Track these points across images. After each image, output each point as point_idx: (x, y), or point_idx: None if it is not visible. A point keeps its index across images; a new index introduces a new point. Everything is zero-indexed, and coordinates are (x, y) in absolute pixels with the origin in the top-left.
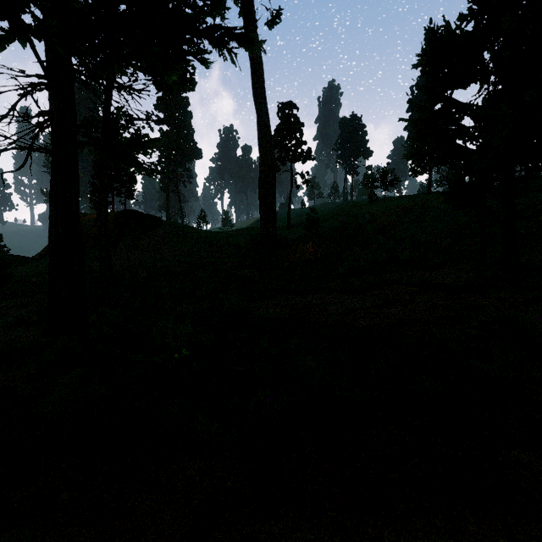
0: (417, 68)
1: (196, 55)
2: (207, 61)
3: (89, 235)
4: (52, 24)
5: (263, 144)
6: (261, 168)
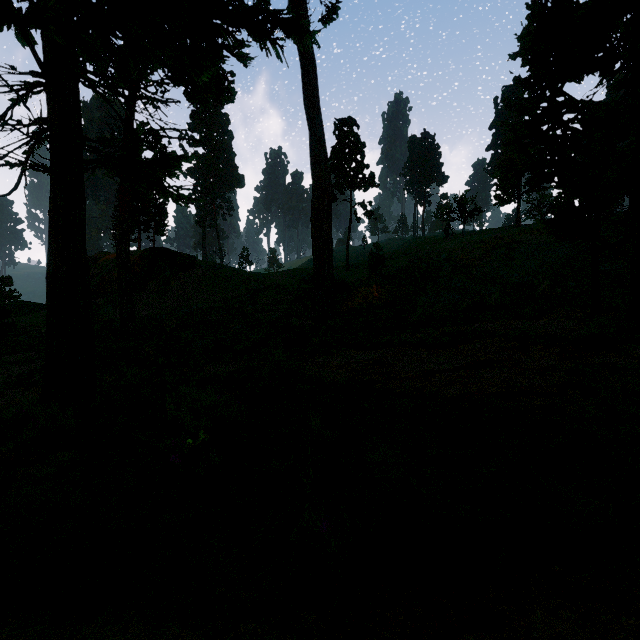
0: (515, 56)
1: (232, 48)
2: (246, 56)
3: (111, 277)
4: (46, 5)
5: (317, 164)
6: (314, 194)
